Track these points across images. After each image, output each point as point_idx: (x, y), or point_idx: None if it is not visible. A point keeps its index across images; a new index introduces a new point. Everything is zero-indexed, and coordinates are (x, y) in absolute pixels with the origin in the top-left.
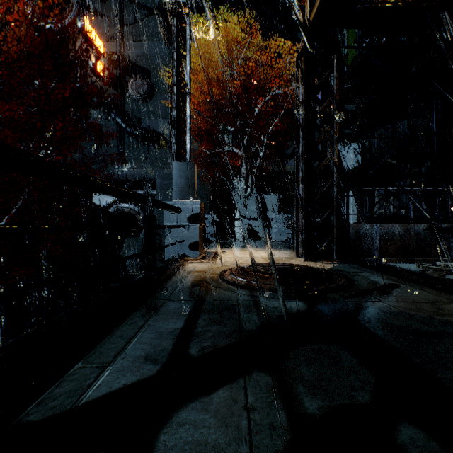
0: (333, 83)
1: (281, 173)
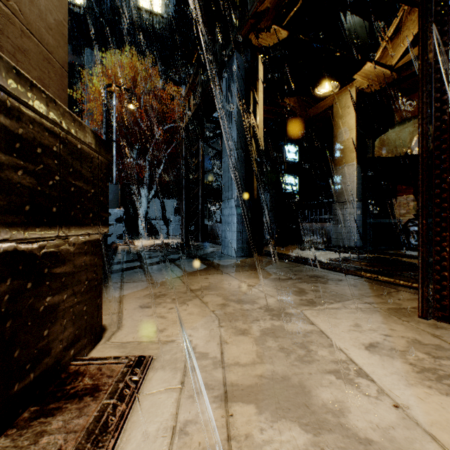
0: (199, 151)
1: (177, 183)
